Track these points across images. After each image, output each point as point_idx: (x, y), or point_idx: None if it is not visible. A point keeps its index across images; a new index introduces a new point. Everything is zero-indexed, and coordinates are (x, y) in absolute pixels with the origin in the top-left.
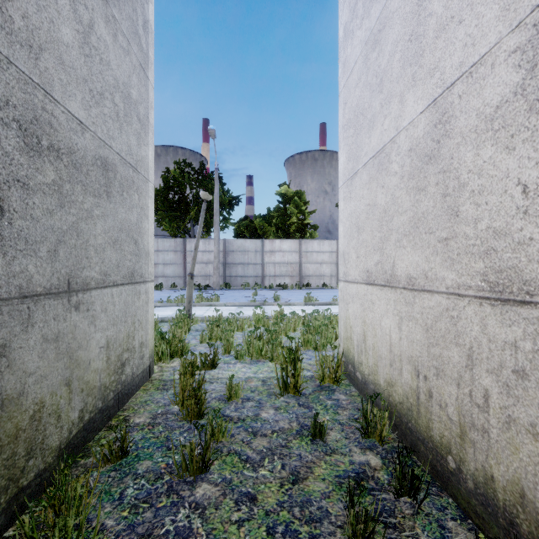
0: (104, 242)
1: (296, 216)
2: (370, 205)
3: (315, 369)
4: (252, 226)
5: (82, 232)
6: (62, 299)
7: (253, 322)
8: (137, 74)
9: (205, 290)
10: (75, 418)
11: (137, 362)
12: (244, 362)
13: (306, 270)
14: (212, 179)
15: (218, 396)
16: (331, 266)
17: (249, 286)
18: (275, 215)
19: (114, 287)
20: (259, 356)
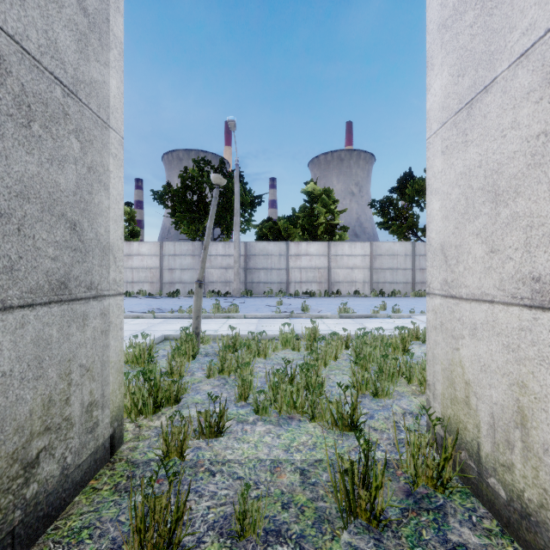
0: None
1: (324, 216)
2: (547, 134)
3: (387, 442)
4: (275, 228)
5: None
6: None
7: (280, 344)
8: None
9: (224, 297)
10: None
11: (78, 442)
12: (268, 420)
13: (335, 276)
14: (233, 178)
15: (220, 518)
16: (364, 271)
17: (273, 293)
18: (301, 215)
19: None
20: (292, 409)
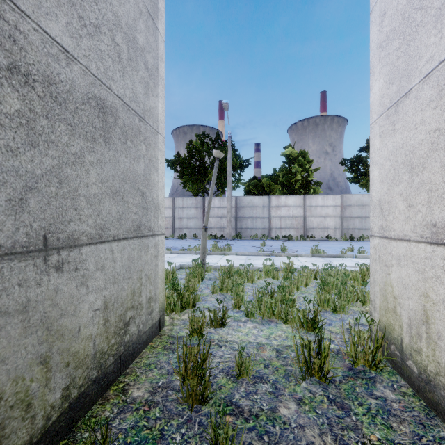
0: (100, 192)
1: (300, 174)
2: (440, 130)
3: (339, 340)
4: (259, 185)
5: (67, 178)
6: (34, 259)
7: (263, 273)
8: (145, 21)
9: (219, 239)
10: (56, 399)
11: (145, 318)
12: (255, 321)
13: (310, 223)
14: (226, 147)
15: (226, 368)
16: (335, 219)
17: (257, 237)
18: (281, 174)
19: (114, 242)
20: (271, 315)
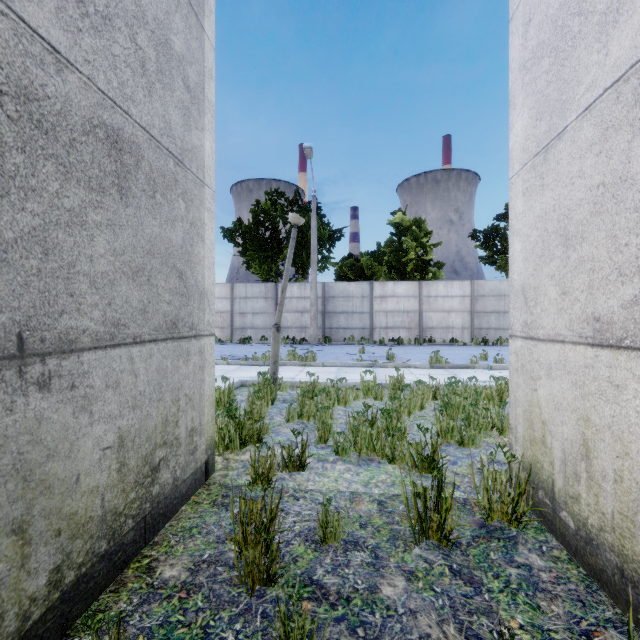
0: (112, 269)
1: (415, 251)
2: (605, 185)
3: (467, 484)
4: (357, 266)
5: (57, 247)
6: (2, 371)
7: (361, 392)
8: (184, 16)
9: (300, 344)
10: (38, 587)
11: (184, 460)
12: (348, 461)
13: (428, 321)
14: (309, 210)
15: (305, 530)
16: (462, 315)
17: (354, 341)
18: (387, 250)
19: (135, 346)
20: (372, 452)
